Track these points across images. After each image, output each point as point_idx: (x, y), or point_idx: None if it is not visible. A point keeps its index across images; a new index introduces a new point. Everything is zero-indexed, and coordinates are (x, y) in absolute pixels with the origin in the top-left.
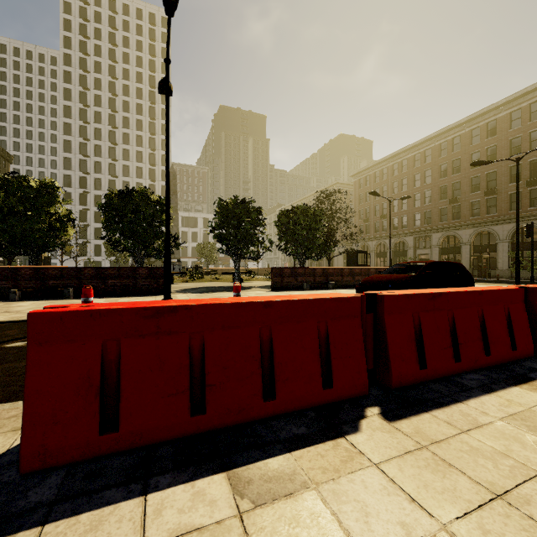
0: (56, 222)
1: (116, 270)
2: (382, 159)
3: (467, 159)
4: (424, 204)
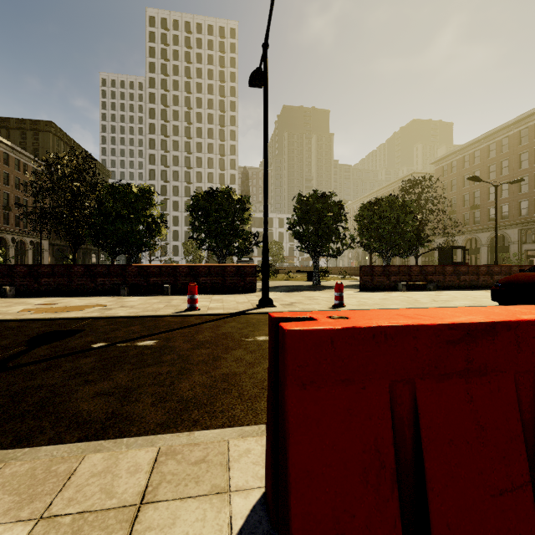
0: (152, 224)
1: (206, 268)
2: (473, 141)
3: None
4: (534, 189)
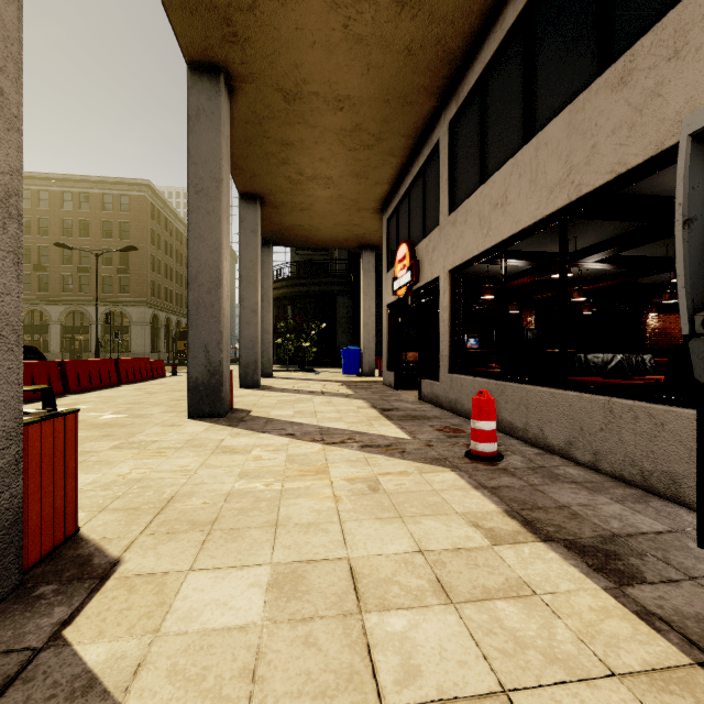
0: None
1: None
2: None
3: (58, 223)
4: None
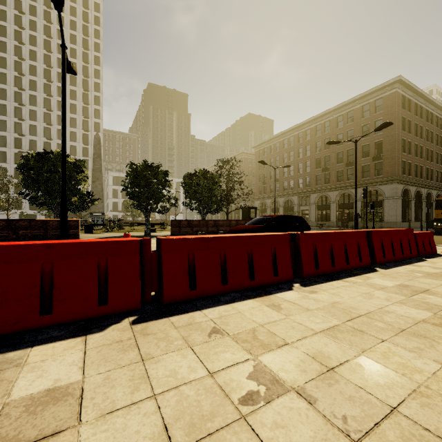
0: None
1: (27, 222)
2: (275, 135)
3: (334, 138)
4: (305, 171)
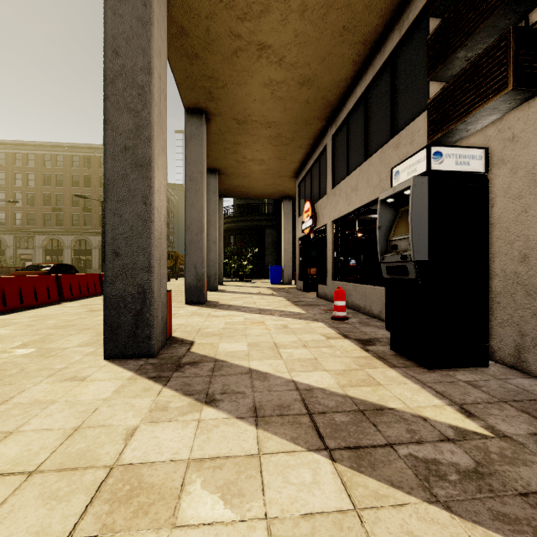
0: None
1: None
2: None
3: (70, 177)
4: (27, 205)
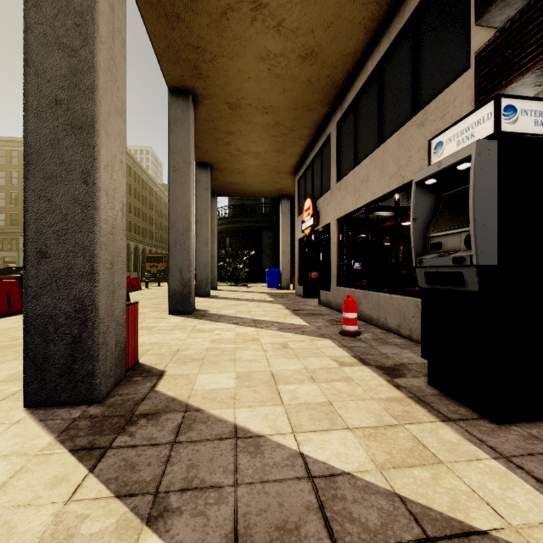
0: None
1: None
2: None
3: None
4: (10, 205)
